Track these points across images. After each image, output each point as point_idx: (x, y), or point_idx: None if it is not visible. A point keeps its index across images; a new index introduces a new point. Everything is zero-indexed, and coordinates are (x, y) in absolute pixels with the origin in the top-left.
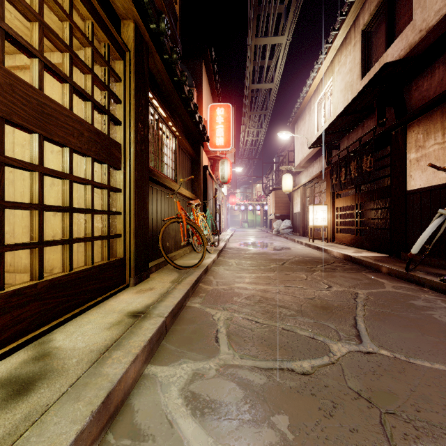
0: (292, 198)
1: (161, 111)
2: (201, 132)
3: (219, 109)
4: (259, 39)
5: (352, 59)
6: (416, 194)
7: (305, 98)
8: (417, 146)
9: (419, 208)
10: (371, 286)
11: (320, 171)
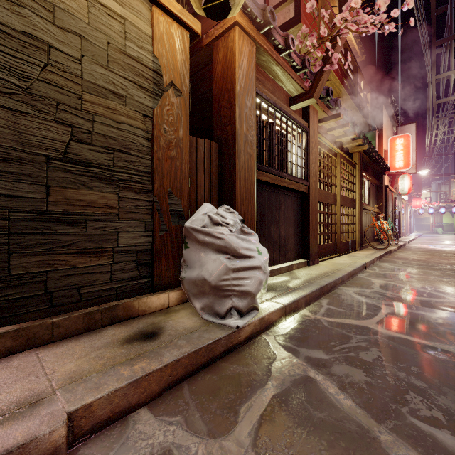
0: None
1: (364, 174)
2: (383, 168)
3: (398, 139)
4: (440, 75)
5: None
6: None
7: None
8: None
9: None
10: None
11: None
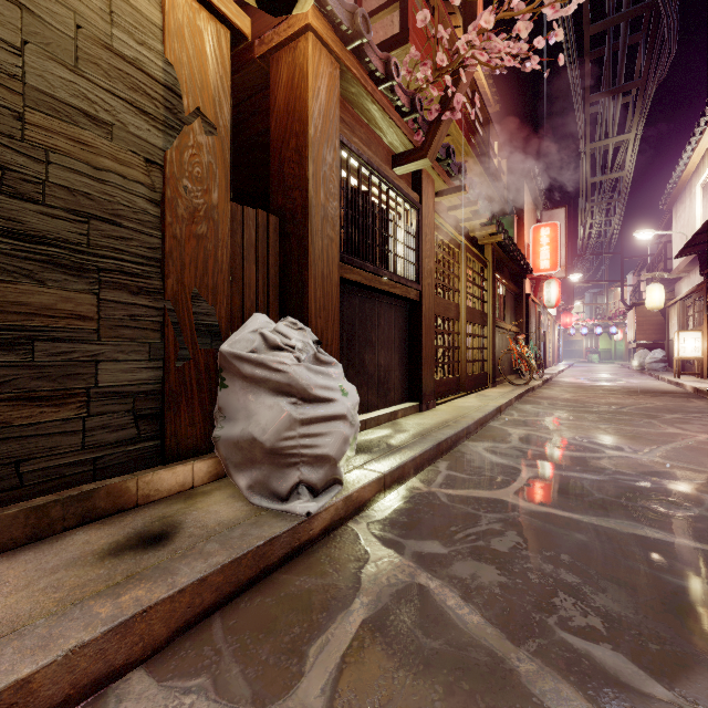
0: (667, 317)
1: (498, 277)
2: (524, 269)
3: (543, 229)
4: (596, 143)
5: None
6: None
7: (681, 178)
8: None
9: None
10: (674, 402)
11: (696, 285)
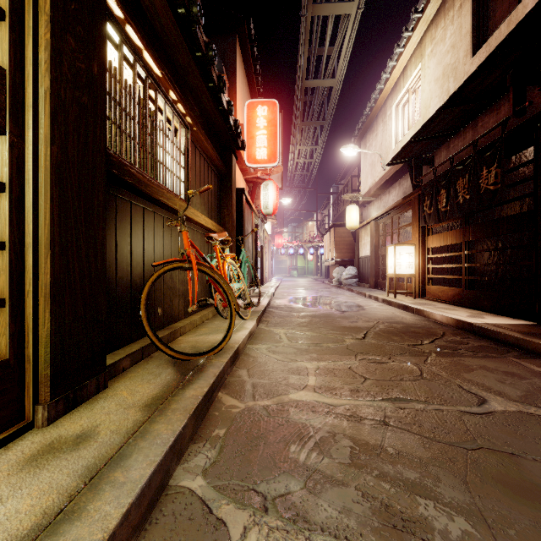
0: (358, 238)
1: (149, 60)
2: (232, 131)
3: (260, 107)
4: (318, 6)
5: (456, 29)
6: None
7: (378, 101)
8: None
9: None
10: None
11: (403, 198)
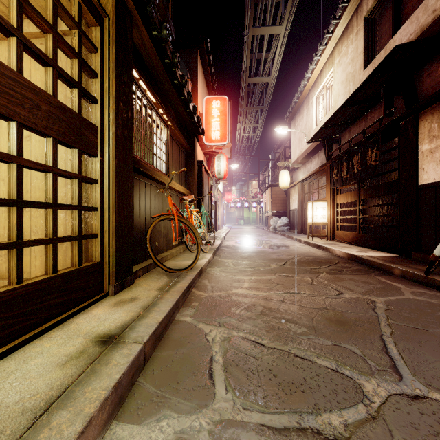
0: (289, 195)
1: (150, 95)
2: (195, 124)
3: (214, 101)
4: (257, 29)
5: (354, 48)
6: (429, 188)
7: (303, 92)
8: (430, 136)
9: (433, 204)
10: (387, 292)
11: (320, 167)
